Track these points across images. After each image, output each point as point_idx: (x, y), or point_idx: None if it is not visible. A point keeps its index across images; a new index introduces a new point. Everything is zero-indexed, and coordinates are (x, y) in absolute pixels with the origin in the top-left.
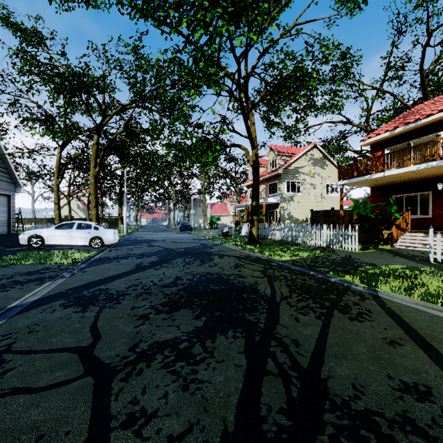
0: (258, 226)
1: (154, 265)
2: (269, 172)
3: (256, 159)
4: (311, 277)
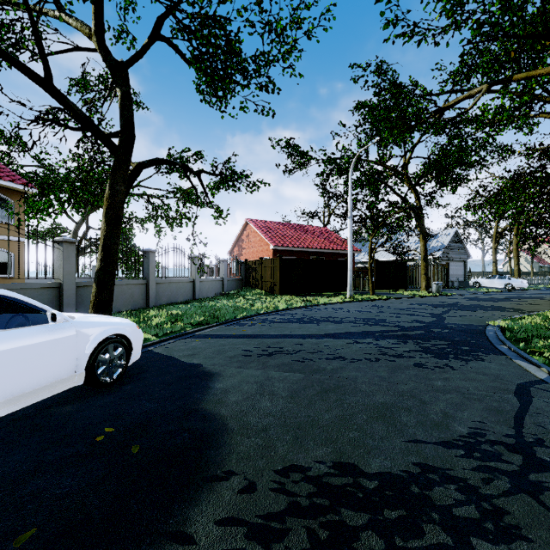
0: None
1: (523, 294)
2: None
3: None
4: None
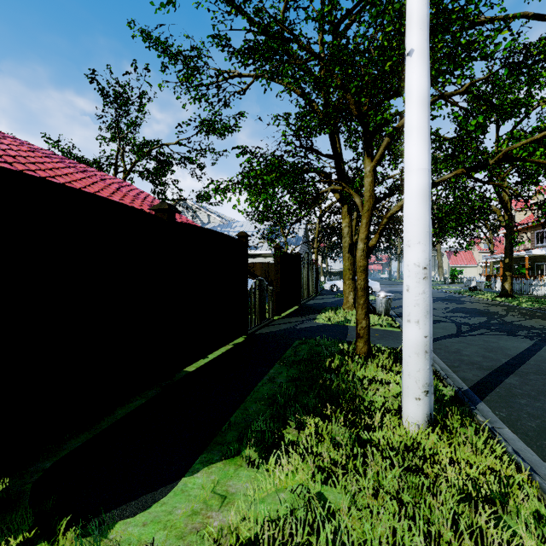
0: (511, 281)
1: None
2: (535, 219)
3: (509, 220)
4: (541, 313)
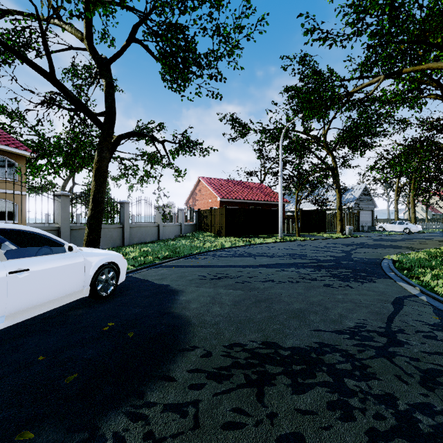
0: None
1: (417, 236)
2: None
3: None
4: None
